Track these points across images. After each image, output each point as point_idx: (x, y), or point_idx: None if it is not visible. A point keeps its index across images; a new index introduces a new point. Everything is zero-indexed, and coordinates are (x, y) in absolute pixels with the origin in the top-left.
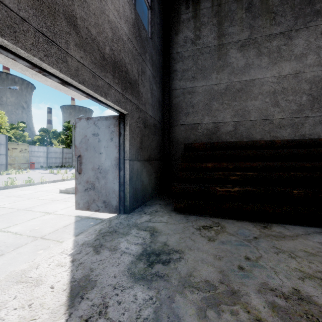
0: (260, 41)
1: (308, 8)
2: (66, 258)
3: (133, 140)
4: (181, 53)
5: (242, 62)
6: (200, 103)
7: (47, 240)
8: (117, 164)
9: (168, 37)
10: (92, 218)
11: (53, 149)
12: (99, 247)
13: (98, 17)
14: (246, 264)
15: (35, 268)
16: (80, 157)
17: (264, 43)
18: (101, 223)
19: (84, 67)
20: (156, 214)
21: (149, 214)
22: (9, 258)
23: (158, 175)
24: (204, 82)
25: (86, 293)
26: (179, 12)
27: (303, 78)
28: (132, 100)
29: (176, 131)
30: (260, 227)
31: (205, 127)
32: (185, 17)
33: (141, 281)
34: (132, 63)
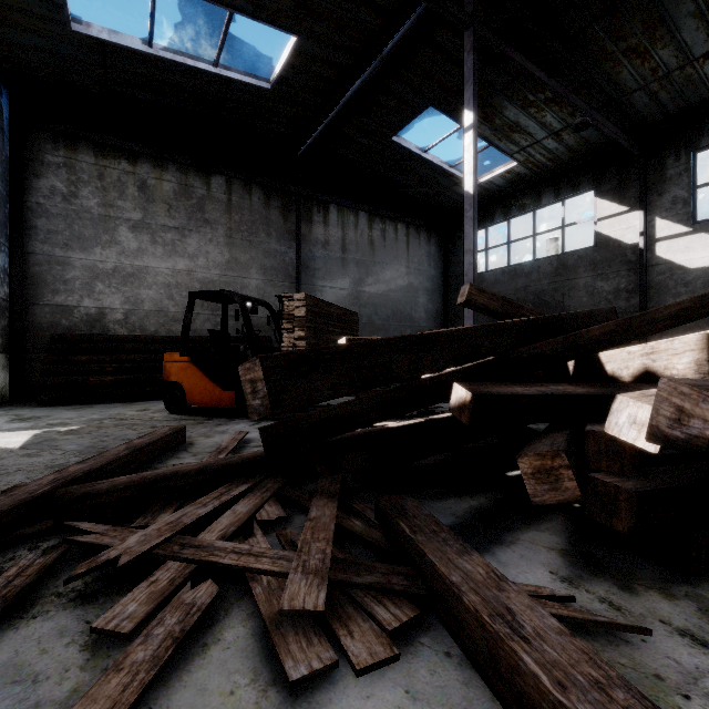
0: (155, 229)
1: (199, 214)
2: None
3: None
4: (46, 207)
5: (135, 244)
6: (78, 280)
7: None
8: None
9: (21, 178)
10: None
11: None
12: None
13: None
14: (99, 412)
15: None
16: None
17: (159, 231)
18: None
19: None
20: (13, 410)
21: (3, 411)
22: None
23: (3, 374)
24: (84, 255)
25: None
26: (42, 149)
27: (195, 277)
28: None
29: (36, 312)
30: (126, 404)
31: (85, 311)
32: (53, 160)
33: (21, 423)
34: None
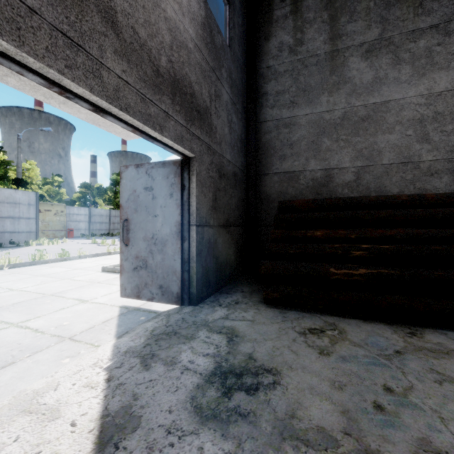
0: (398, 41)
1: None
2: (99, 374)
3: (203, 196)
4: (274, 67)
5: (368, 75)
6: (303, 140)
7: (77, 342)
8: (180, 232)
9: (254, 45)
10: (144, 310)
11: (97, 210)
12: (150, 359)
13: (150, 12)
14: (387, 400)
15: (53, 390)
16: (127, 222)
17: (404, 43)
18: (156, 318)
19: (128, 86)
20: (236, 306)
21: (226, 307)
22: (21, 369)
23: (239, 248)
24: (309, 108)
25: (123, 439)
26: (271, 7)
27: None
28: (201, 137)
29: (266, 182)
30: (404, 333)
31: (310, 176)
32: (280, 13)
33: (211, 422)
34: (201, 82)
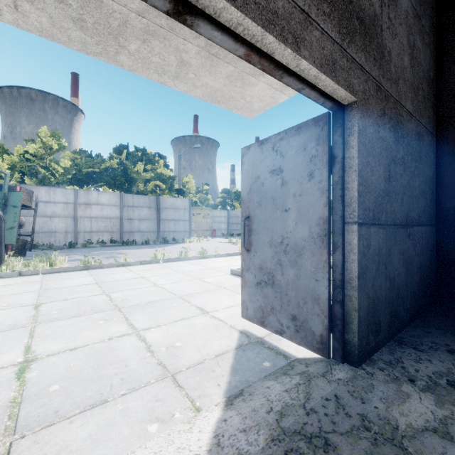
0: None
1: None
2: None
3: (368, 171)
4: None
5: None
6: None
7: (178, 388)
8: (326, 235)
9: None
10: (269, 347)
11: (234, 213)
12: None
13: None
14: None
15: None
16: (248, 220)
17: None
18: (286, 376)
19: None
20: None
21: (428, 390)
22: (105, 420)
23: (425, 262)
24: None
25: None
26: None
27: None
28: (365, 68)
29: None
30: None
31: None
32: None
33: None
34: None
